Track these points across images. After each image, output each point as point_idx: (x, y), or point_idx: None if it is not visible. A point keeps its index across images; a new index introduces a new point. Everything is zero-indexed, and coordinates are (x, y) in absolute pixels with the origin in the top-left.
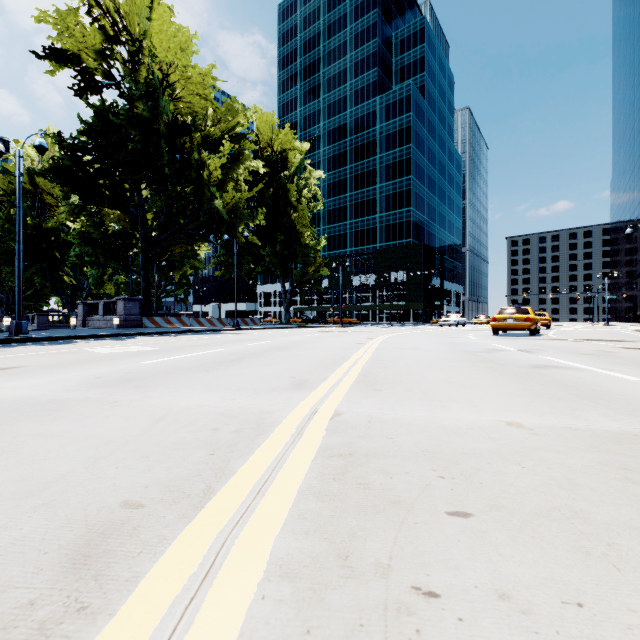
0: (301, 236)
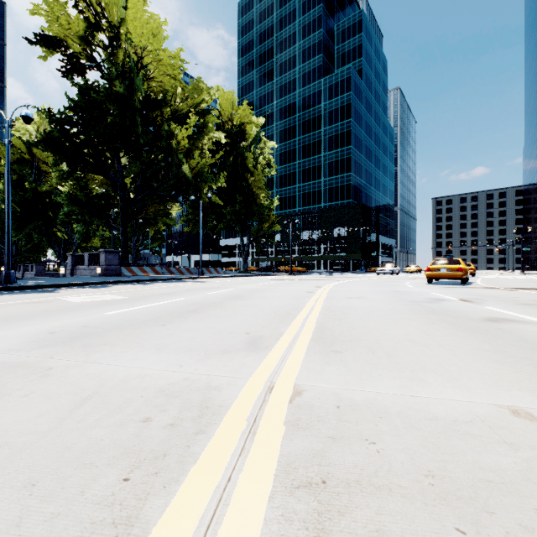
0: (257, 197)
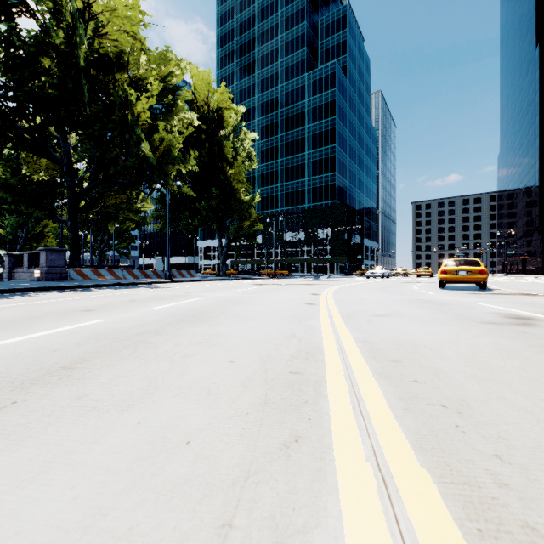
0: (237, 192)
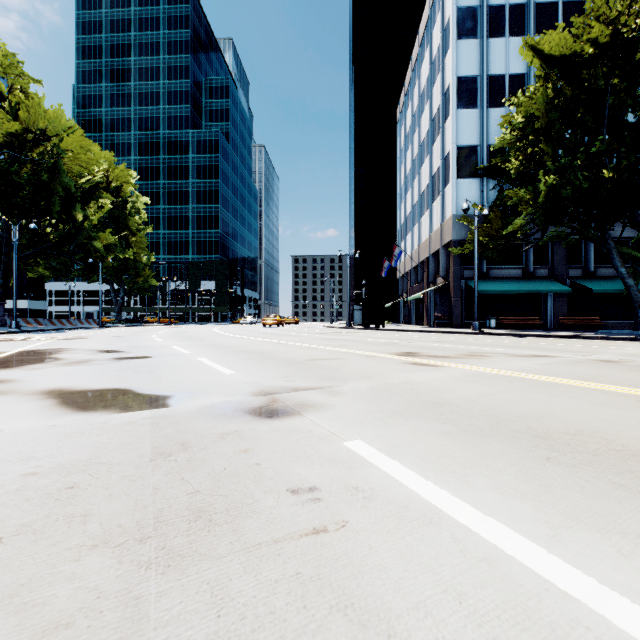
0: (137, 255)
